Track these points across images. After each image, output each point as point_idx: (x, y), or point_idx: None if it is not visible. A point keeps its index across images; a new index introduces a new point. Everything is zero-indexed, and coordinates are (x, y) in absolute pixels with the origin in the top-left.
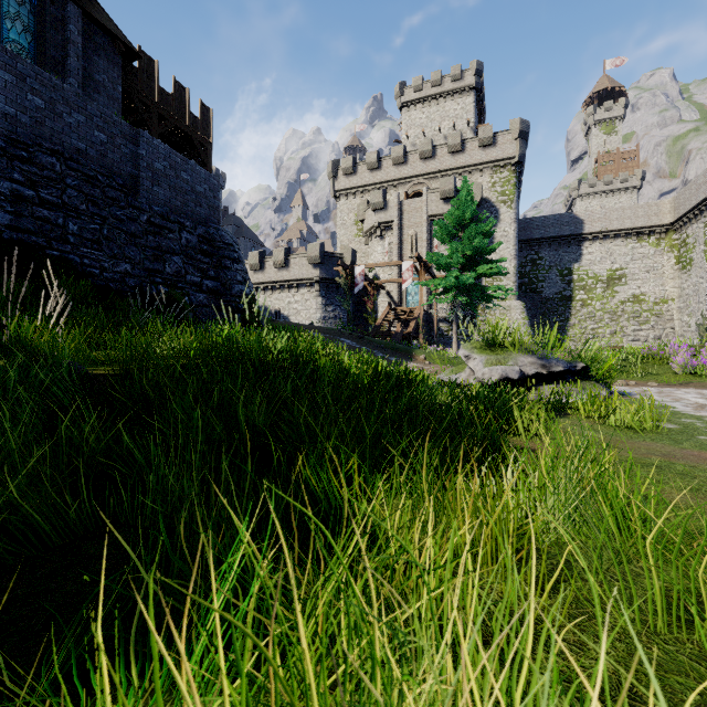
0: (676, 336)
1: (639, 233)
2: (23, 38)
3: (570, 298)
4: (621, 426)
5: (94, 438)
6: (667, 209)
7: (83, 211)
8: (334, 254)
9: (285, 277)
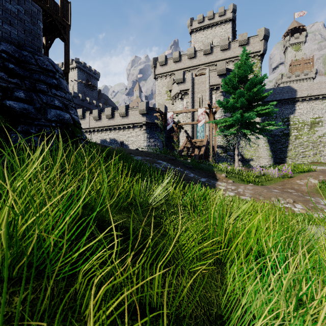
0: None
1: None
2: None
3: (288, 134)
4: None
5: None
6: None
7: None
8: (154, 108)
9: (126, 122)
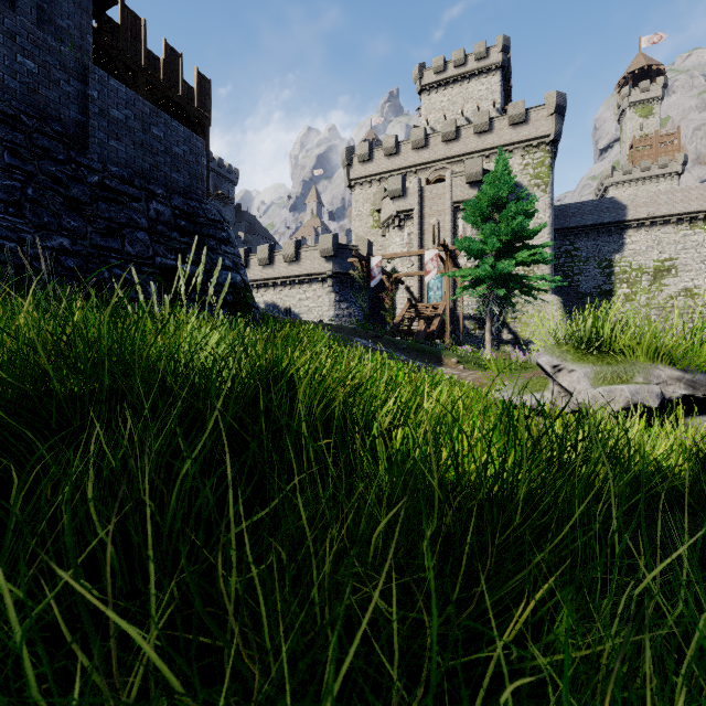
0: None
1: (692, 219)
2: None
3: (610, 293)
4: None
5: None
6: None
7: None
8: (348, 246)
9: (296, 272)
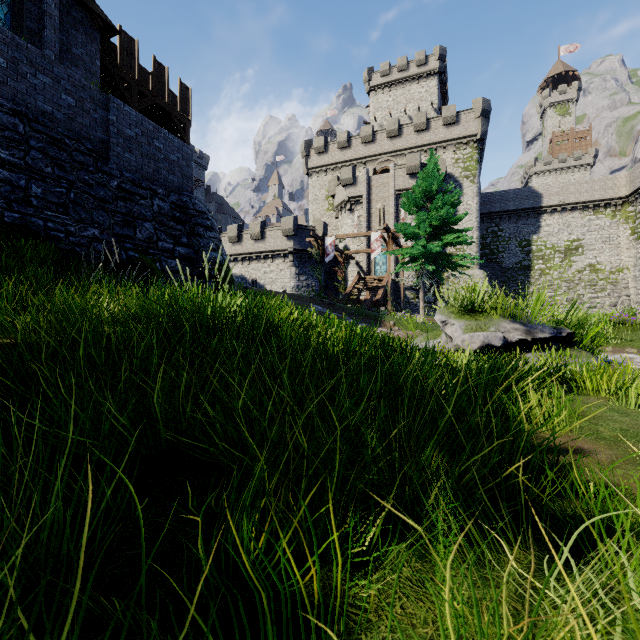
0: (631, 303)
1: (595, 206)
2: None
3: (529, 268)
4: None
5: None
6: (623, 182)
7: (48, 174)
8: (306, 227)
9: (261, 249)
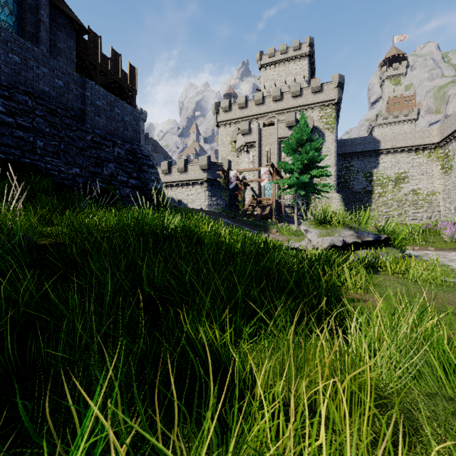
0: (441, 216)
1: (416, 149)
2: (10, 18)
3: (371, 192)
4: (420, 281)
5: (27, 294)
6: (435, 133)
7: (47, 133)
8: (216, 163)
9: (185, 178)
